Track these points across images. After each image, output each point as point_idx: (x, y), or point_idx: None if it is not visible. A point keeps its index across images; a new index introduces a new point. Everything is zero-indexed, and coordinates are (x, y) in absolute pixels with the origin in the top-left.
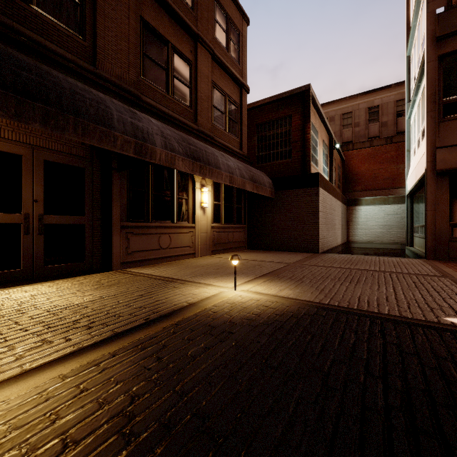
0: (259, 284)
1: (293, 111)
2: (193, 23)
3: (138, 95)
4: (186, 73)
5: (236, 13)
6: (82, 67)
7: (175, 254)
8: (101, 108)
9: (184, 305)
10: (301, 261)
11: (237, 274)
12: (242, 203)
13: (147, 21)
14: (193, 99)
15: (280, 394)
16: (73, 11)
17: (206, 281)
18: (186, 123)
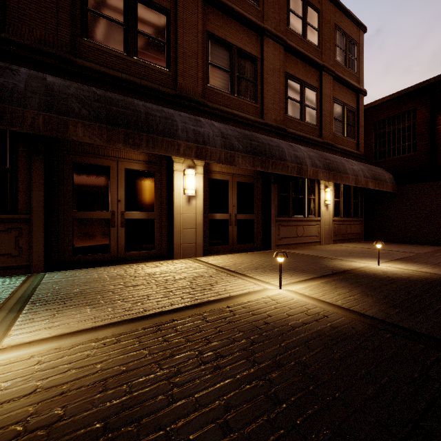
0: (397, 264)
1: (419, 104)
2: (319, 57)
3: (285, 129)
4: (313, 100)
5: (353, 28)
6: (258, 122)
7: (306, 241)
8: (280, 150)
9: (348, 269)
10: (433, 252)
11: (371, 257)
12: (358, 198)
13: (289, 73)
14: (318, 118)
15: (438, 299)
16: (252, 88)
17: (349, 259)
18: (314, 140)
